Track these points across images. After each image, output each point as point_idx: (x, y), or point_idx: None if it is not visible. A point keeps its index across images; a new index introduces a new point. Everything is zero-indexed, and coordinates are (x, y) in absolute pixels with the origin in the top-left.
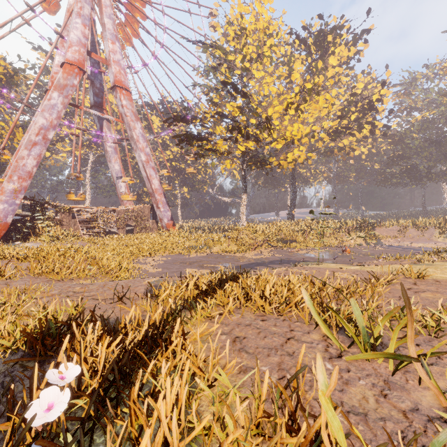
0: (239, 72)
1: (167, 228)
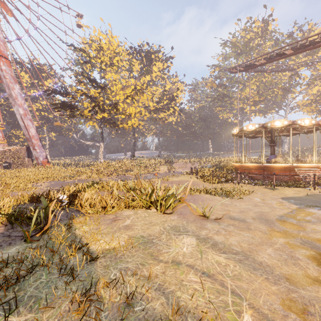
0: (98, 70)
1: (42, 164)
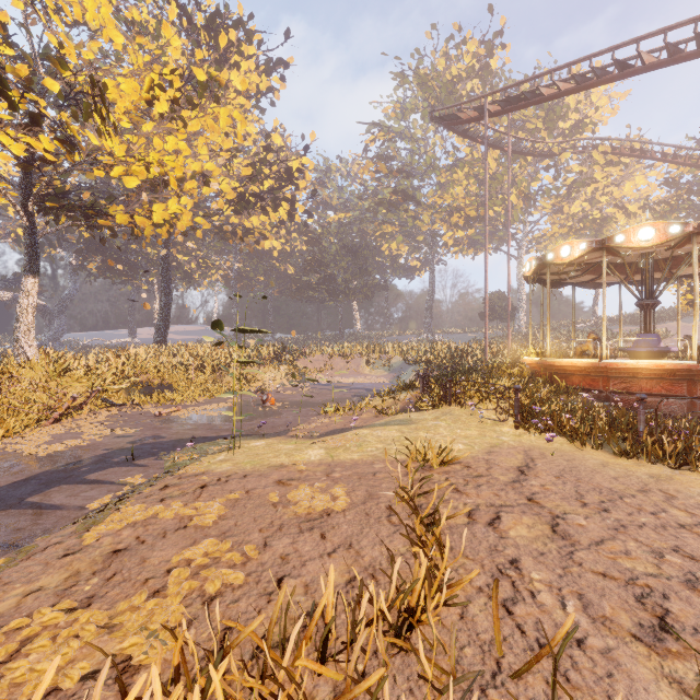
0: None
1: None
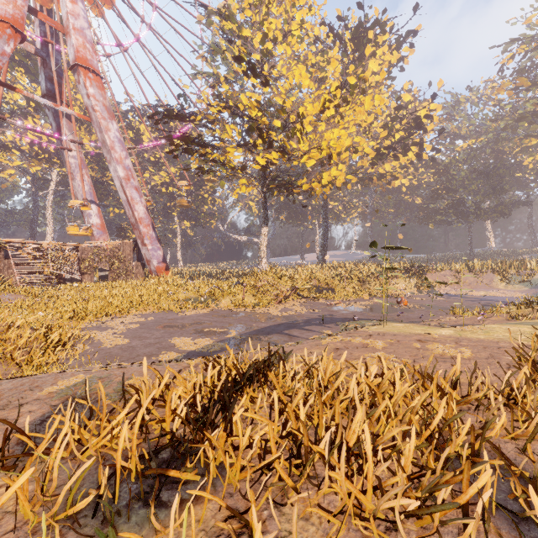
0: (258, 57)
1: (157, 273)
